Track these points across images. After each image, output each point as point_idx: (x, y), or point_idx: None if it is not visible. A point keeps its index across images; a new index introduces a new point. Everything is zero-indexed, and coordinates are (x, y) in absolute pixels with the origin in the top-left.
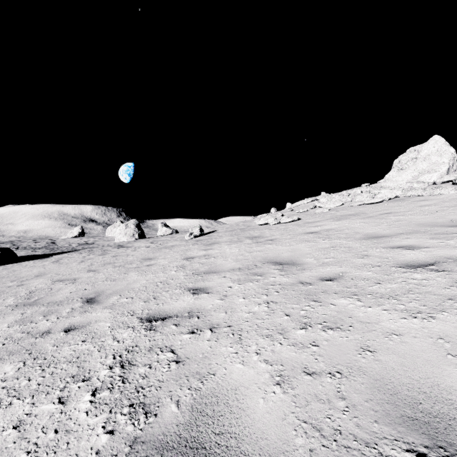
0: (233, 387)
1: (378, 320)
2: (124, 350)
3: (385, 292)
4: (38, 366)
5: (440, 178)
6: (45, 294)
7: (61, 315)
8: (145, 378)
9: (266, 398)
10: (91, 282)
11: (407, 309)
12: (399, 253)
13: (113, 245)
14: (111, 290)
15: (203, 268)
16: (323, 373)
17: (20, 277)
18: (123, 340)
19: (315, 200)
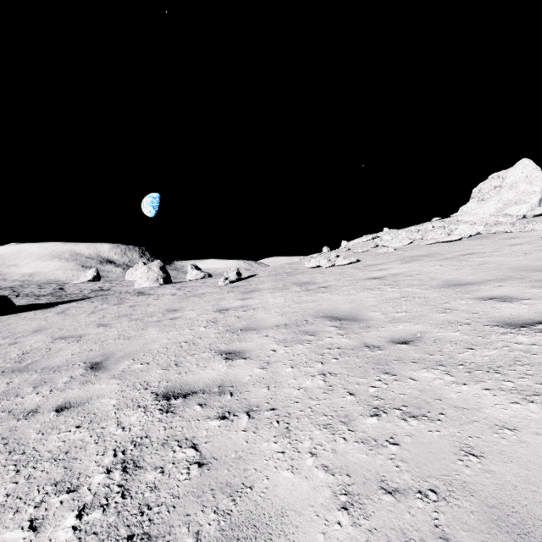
0: (279, 511)
1: (480, 405)
2: (130, 442)
3: (483, 362)
4: (13, 465)
5: (532, 211)
6: (41, 356)
7: (56, 386)
8: (153, 491)
9: (328, 534)
10: (100, 340)
11: (518, 389)
12: (492, 307)
13: (133, 292)
14: (123, 352)
15: (239, 323)
16: (409, 492)
17: (15, 332)
18: (129, 427)
19: (377, 237)
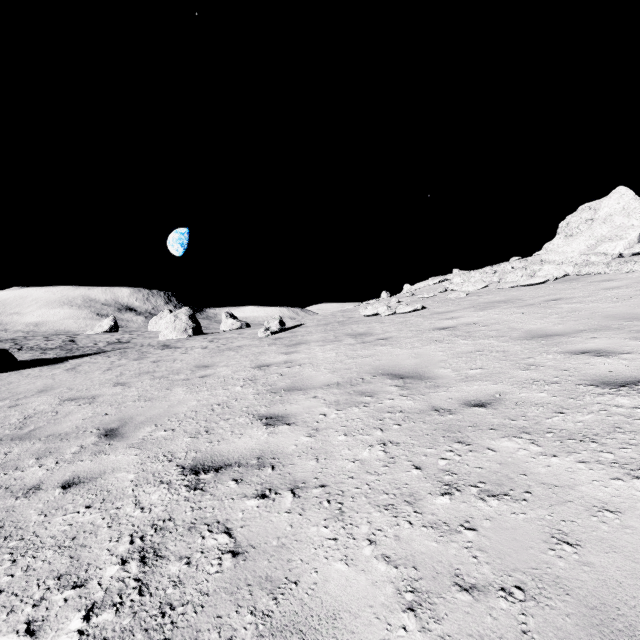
0: (330, 612)
1: (574, 481)
2: (150, 526)
3: (576, 429)
4: (8, 553)
5: (630, 249)
6: (46, 421)
7: (63, 457)
8: (177, 586)
9: None
10: (117, 402)
11: (619, 462)
12: (586, 362)
13: (156, 345)
14: (144, 416)
15: (282, 382)
16: (490, 589)
17: (16, 393)
18: (150, 508)
19: (445, 280)
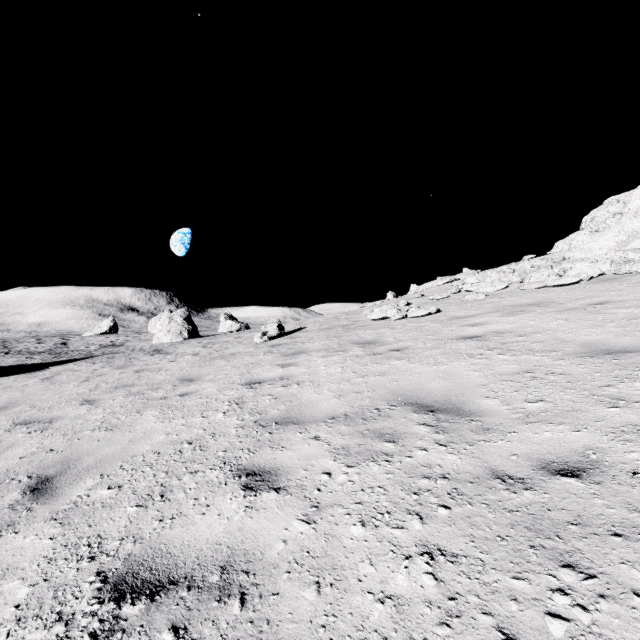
0: None
1: None
2: None
3: None
4: None
5: None
6: None
7: None
8: None
9: None
10: (73, 430)
11: None
12: None
13: (148, 350)
14: (94, 456)
15: (275, 408)
16: None
17: None
18: None
19: (455, 280)
